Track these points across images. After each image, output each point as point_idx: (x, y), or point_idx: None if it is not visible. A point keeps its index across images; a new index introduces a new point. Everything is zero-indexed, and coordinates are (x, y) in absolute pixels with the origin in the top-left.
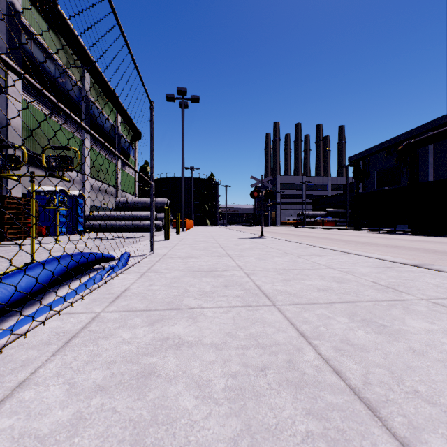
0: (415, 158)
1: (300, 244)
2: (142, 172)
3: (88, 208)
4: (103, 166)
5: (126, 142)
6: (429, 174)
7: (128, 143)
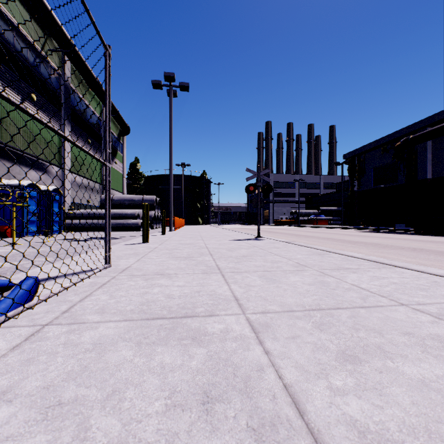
0: (413, 154)
1: (310, 249)
2: (132, 169)
3: (68, 205)
4: (87, 161)
5: (113, 136)
6: (428, 171)
7: (115, 138)
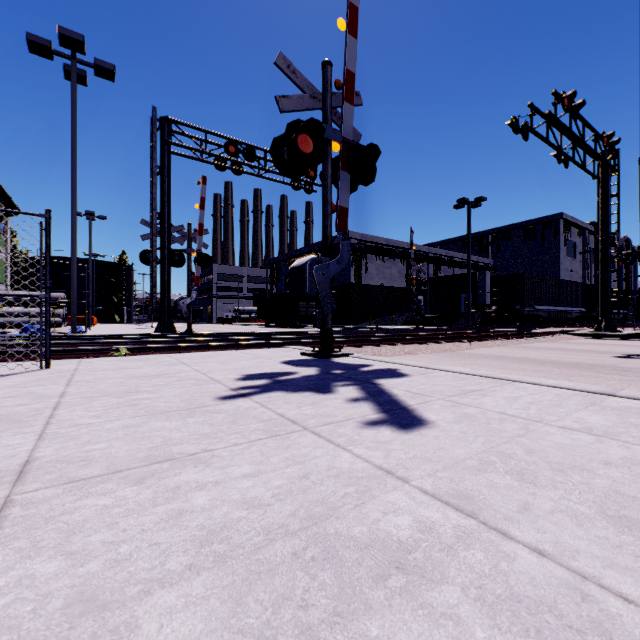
0: None
1: None
2: None
3: None
4: None
5: None
6: None
7: None
